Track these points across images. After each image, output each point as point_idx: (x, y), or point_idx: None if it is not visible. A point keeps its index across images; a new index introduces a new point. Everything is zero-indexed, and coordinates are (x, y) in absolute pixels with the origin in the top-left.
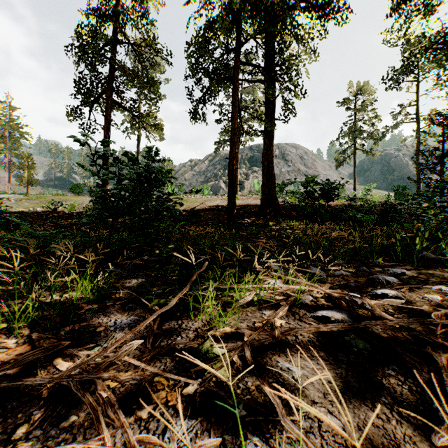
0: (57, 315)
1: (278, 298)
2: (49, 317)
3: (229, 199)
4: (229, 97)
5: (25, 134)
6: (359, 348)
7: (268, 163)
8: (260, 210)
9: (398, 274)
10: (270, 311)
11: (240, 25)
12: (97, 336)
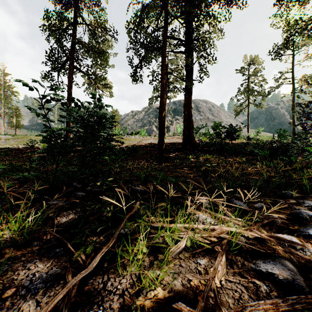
0: None
1: (210, 239)
2: None
3: (160, 139)
4: (159, 66)
5: (15, 92)
6: None
7: (188, 112)
8: (182, 146)
9: None
10: (205, 259)
11: (167, 9)
12: None
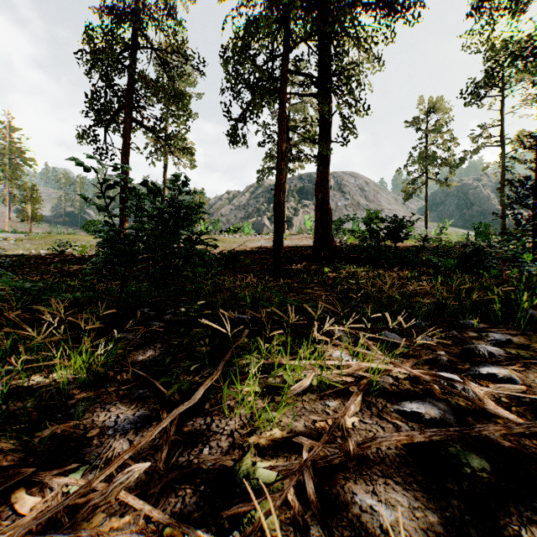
0: (35, 408)
1: (346, 379)
2: (19, 416)
3: (276, 240)
4: (274, 116)
5: (28, 160)
6: (473, 468)
7: (323, 195)
8: (312, 253)
9: (502, 342)
10: (336, 402)
11: (288, 25)
12: (87, 445)
